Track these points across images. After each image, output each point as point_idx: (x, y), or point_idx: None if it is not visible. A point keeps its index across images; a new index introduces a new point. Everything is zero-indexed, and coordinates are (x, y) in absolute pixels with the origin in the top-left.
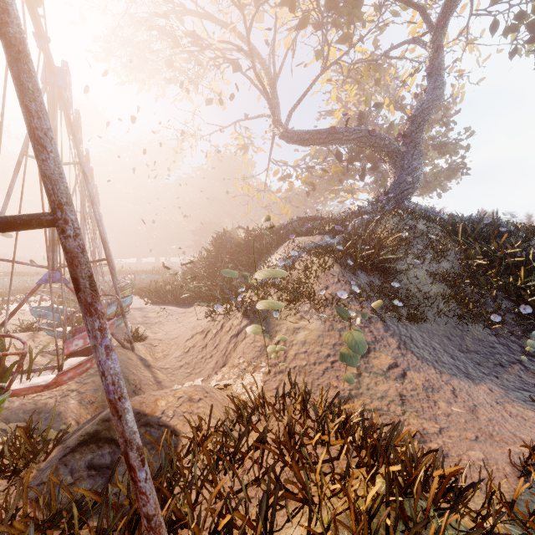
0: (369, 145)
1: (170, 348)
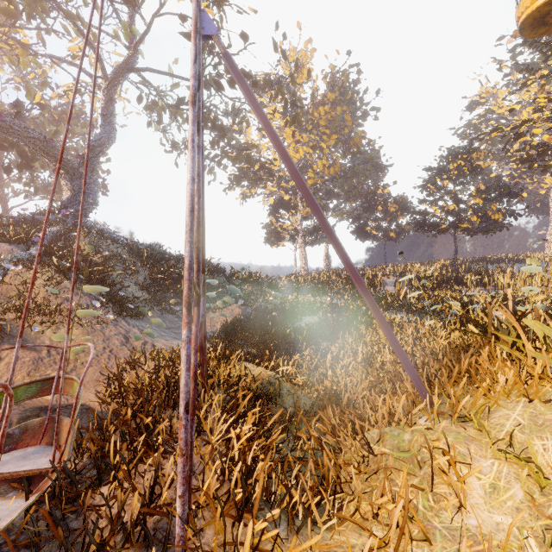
0: (44, 151)
1: None
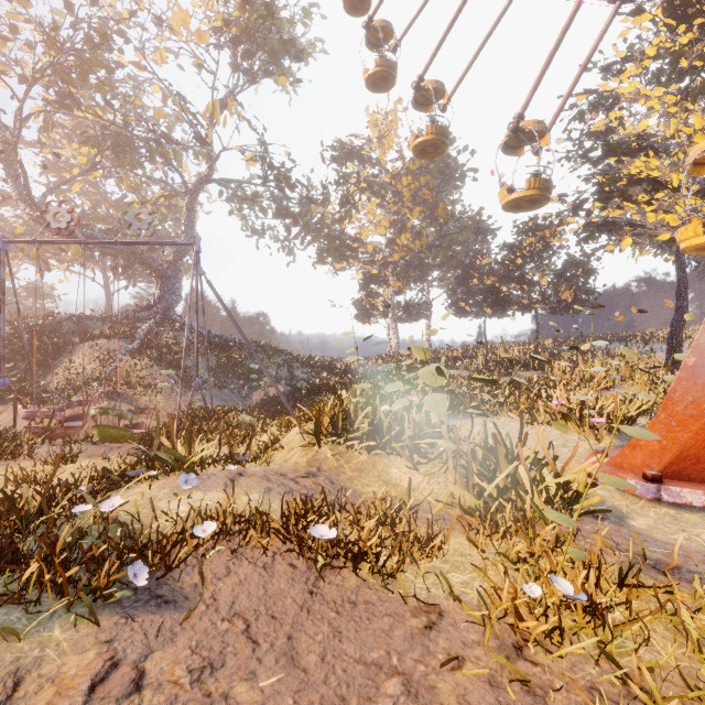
0: (141, 261)
1: None
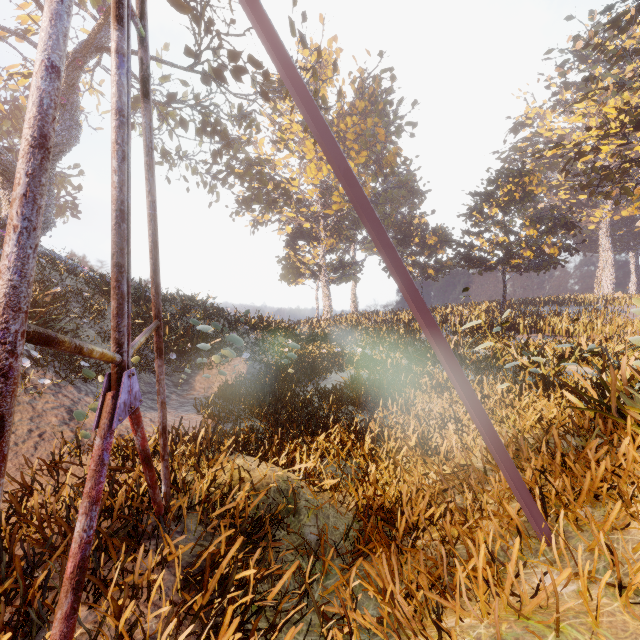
0: None
1: None
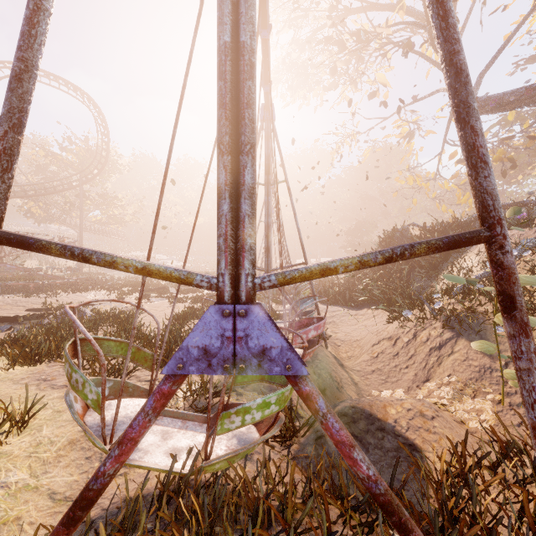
0: None
1: (353, 349)
